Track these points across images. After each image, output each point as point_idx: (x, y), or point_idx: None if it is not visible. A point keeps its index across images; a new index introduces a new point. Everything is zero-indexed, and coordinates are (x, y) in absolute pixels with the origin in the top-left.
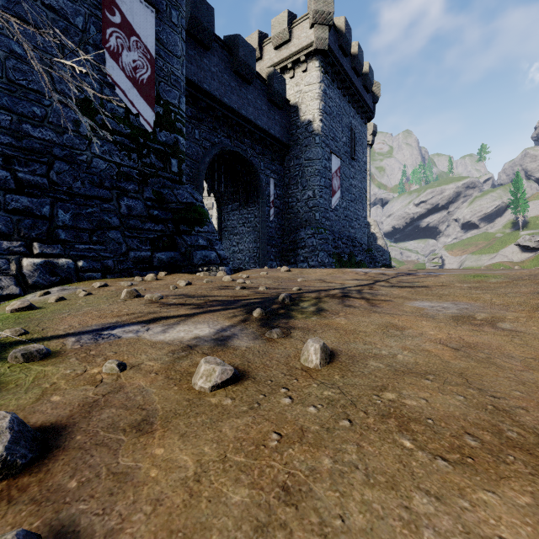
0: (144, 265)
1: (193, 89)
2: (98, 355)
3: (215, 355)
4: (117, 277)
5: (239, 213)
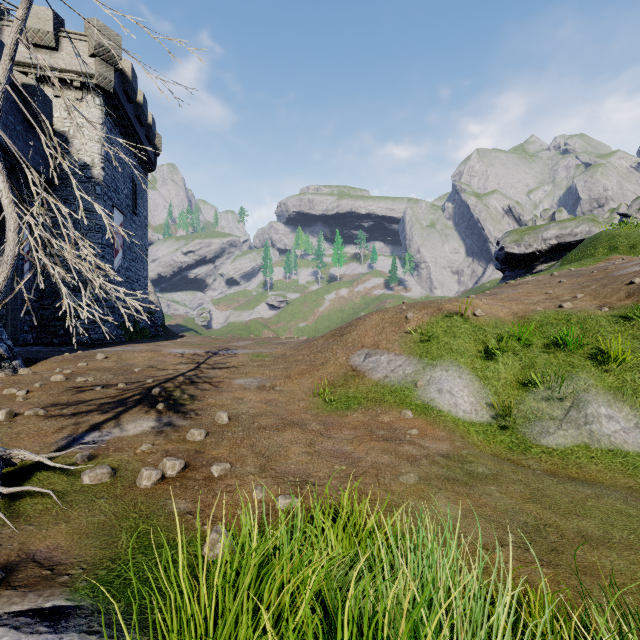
0: None
1: None
2: (121, 448)
3: (180, 431)
4: None
5: None
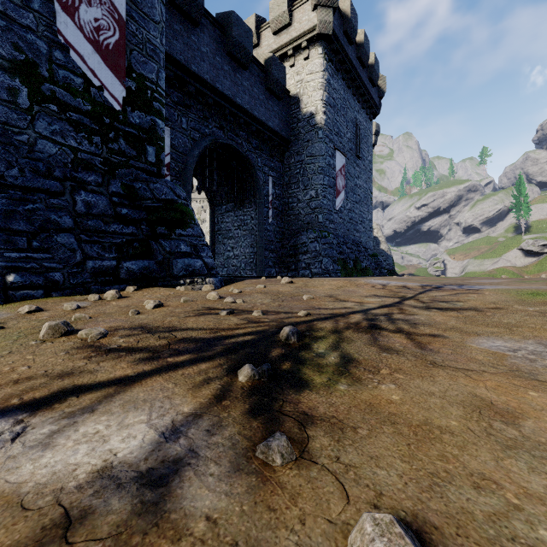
0: (107, 278)
1: (179, 70)
2: None
3: None
4: (67, 295)
5: (234, 215)
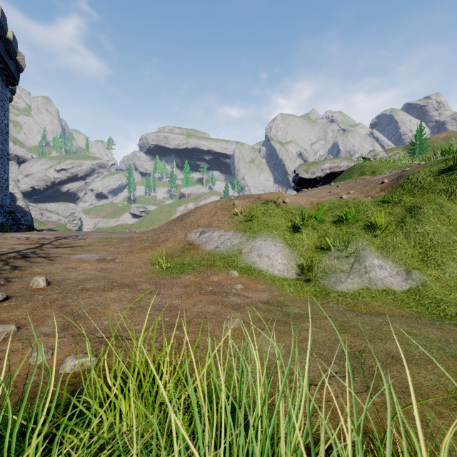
0: None
1: None
2: None
3: None
4: None
5: None
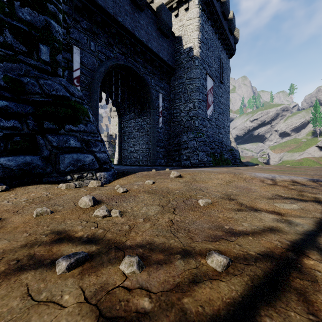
0: None
1: (87, 2)
2: None
3: None
4: None
5: (135, 121)
